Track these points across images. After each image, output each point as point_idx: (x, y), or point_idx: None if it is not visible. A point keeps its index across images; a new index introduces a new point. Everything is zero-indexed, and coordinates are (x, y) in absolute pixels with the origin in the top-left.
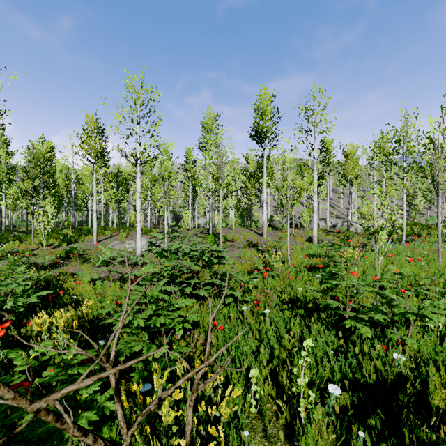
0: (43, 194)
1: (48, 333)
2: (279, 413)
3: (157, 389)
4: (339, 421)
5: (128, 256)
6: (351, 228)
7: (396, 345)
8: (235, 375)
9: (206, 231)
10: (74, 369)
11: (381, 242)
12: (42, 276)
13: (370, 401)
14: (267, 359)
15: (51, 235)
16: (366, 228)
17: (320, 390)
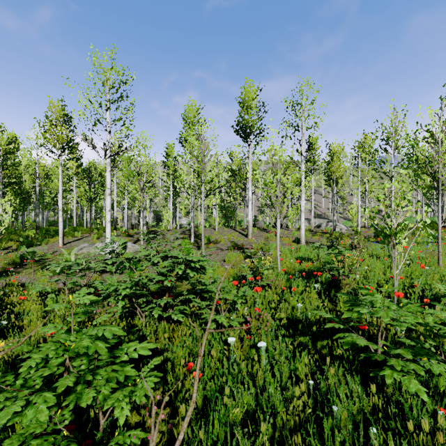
0: None
1: None
2: None
3: None
4: None
5: (87, 264)
6: (336, 229)
7: None
8: None
9: (188, 231)
10: None
11: (400, 248)
12: None
13: None
14: (269, 435)
15: (6, 238)
16: (379, 230)
17: None
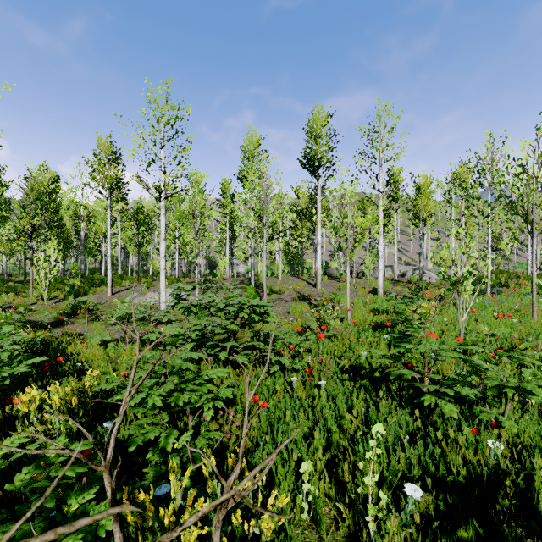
0: (44, 234)
1: (39, 413)
2: (340, 521)
3: (175, 496)
4: (419, 532)
5: (148, 312)
6: (424, 278)
7: (492, 430)
8: (281, 469)
9: (247, 280)
10: (60, 471)
11: (466, 295)
12: (38, 337)
13: (460, 505)
14: (324, 446)
15: (54, 286)
16: (446, 277)
17: (393, 488)
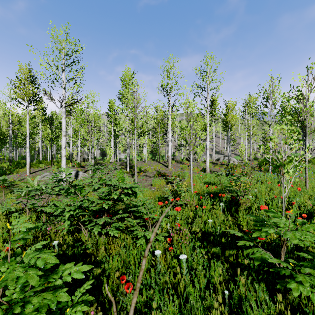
0: None
1: None
2: None
3: None
4: None
5: (44, 190)
6: (230, 161)
7: None
8: None
9: (125, 163)
10: None
11: (287, 176)
12: None
13: None
14: None
15: None
16: (271, 162)
17: None
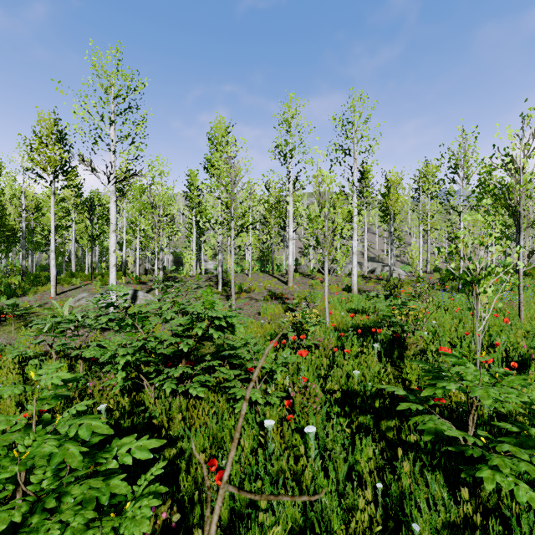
0: None
1: None
2: None
3: None
4: None
5: (81, 321)
6: (394, 274)
7: None
8: None
9: (215, 277)
10: None
11: (484, 298)
12: None
13: None
14: None
15: None
16: (457, 276)
17: None
